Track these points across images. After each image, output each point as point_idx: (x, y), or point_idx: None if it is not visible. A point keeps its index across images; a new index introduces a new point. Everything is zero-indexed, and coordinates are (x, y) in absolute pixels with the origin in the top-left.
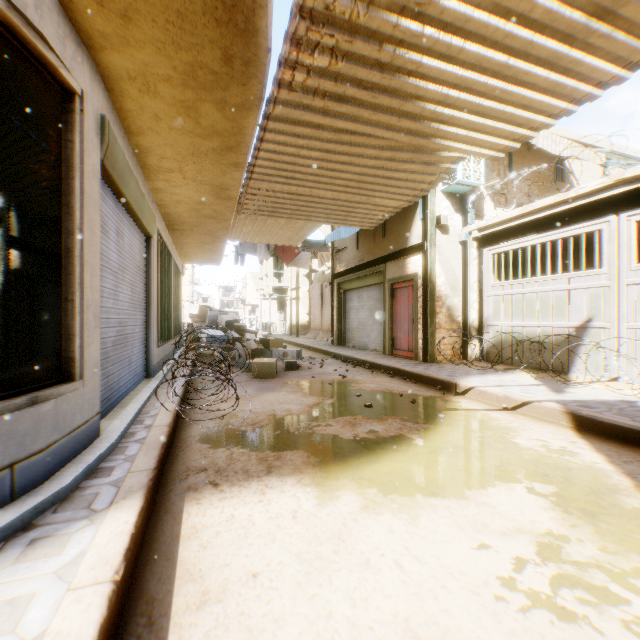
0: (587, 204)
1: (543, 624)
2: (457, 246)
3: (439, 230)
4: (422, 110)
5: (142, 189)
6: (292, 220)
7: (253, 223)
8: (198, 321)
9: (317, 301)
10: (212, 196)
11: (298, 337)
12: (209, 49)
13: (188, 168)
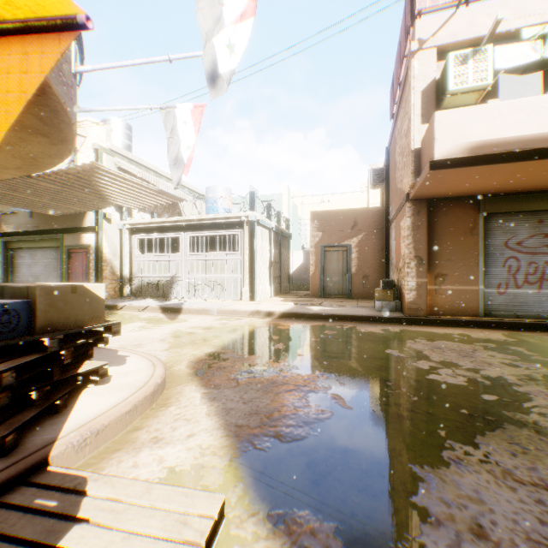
0: (175, 225)
1: (137, 332)
2: (117, 231)
3: (106, 221)
4: (105, 194)
5: None
6: None
7: None
8: None
9: None
10: None
11: None
12: (14, 165)
13: None
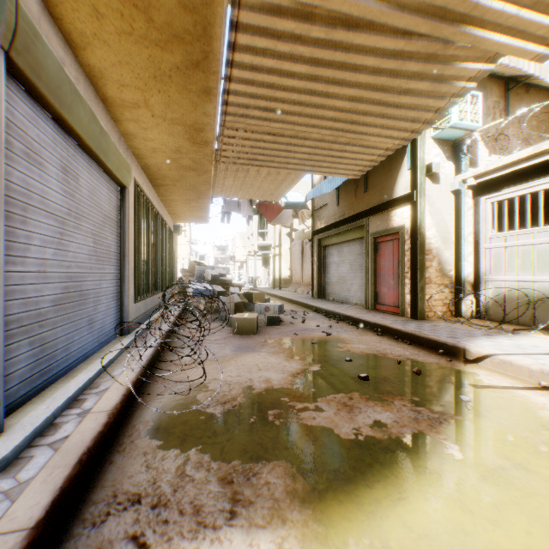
0: None
1: None
2: (448, 196)
3: (429, 179)
4: None
5: (103, 126)
6: (273, 169)
7: (234, 175)
8: (188, 275)
9: (298, 257)
10: (187, 141)
11: (280, 290)
12: None
13: (154, 101)
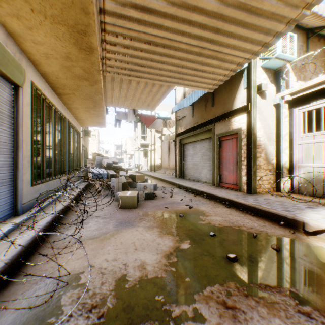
0: None
1: None
2: (271, 108)
3: (259, 95)
4: None
5: None
6: (149, 81)
7: (119, 87)
8: (91, 163)
9: (166, 151)
10: (74, 46)
11: (155, 172)
12: None
13: None
